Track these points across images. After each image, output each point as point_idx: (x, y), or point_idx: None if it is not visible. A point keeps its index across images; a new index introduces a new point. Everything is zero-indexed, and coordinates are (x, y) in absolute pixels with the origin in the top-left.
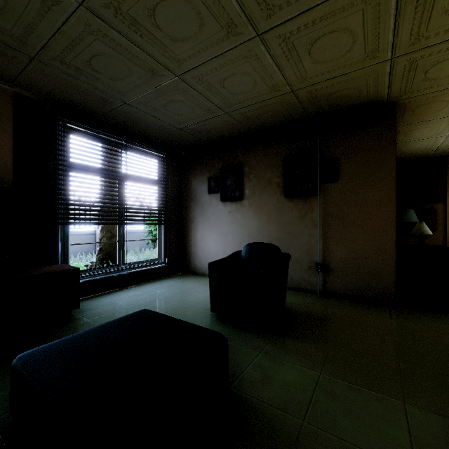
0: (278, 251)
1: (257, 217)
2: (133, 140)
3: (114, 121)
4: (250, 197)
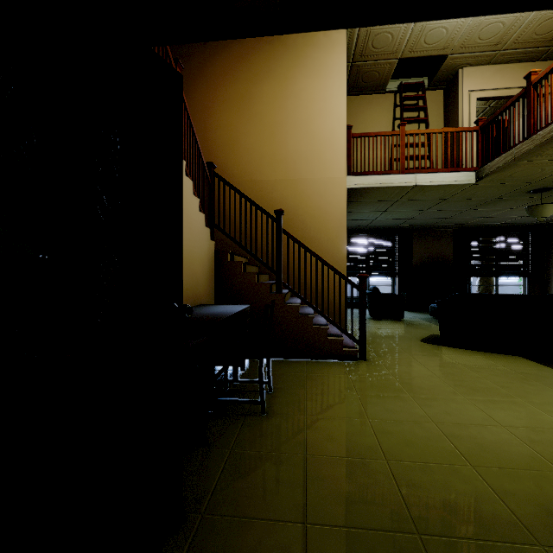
0: None
1: None
2: (504, 231)
3: (492, 227)
4: None
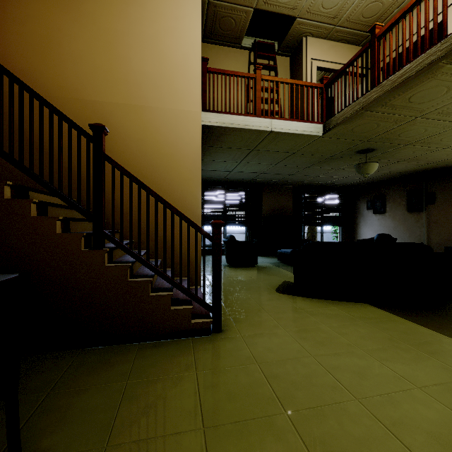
0: (389, 237)
1: (393, 222)
2: (327, 190)
3: (320, 186)
4: (389, 212)
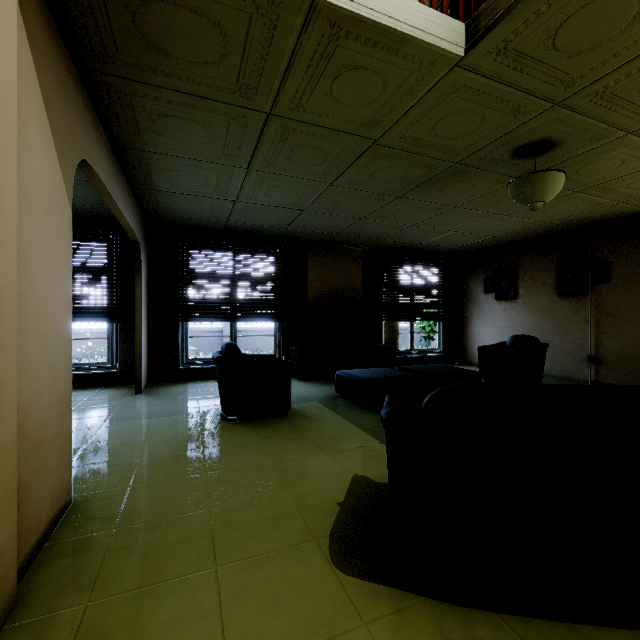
0: (536, 341)
1: (531, 314)
2: (420, 258)
3: (409, 250)
4: (524, 296)
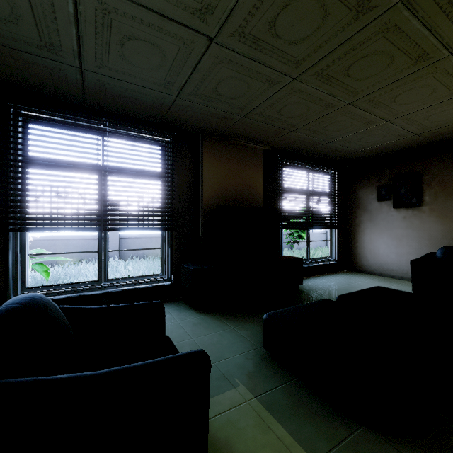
0: None
1: (441, 222)
2: (316, 164)
3: (309, 153)
4: (431, 203)
